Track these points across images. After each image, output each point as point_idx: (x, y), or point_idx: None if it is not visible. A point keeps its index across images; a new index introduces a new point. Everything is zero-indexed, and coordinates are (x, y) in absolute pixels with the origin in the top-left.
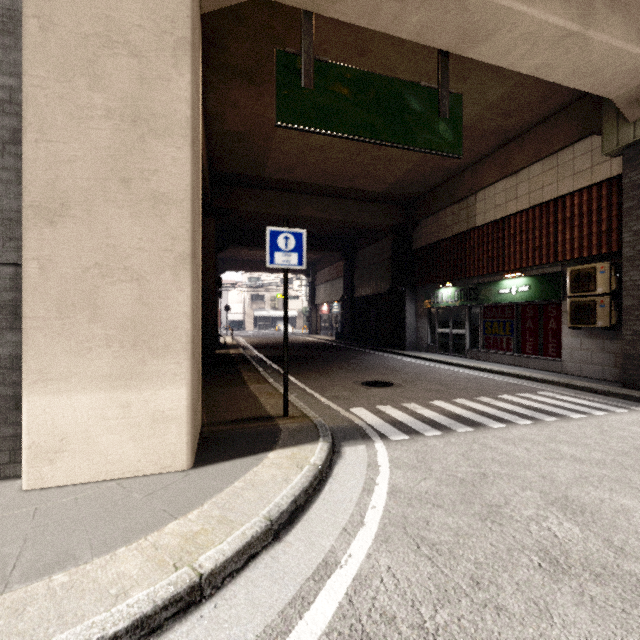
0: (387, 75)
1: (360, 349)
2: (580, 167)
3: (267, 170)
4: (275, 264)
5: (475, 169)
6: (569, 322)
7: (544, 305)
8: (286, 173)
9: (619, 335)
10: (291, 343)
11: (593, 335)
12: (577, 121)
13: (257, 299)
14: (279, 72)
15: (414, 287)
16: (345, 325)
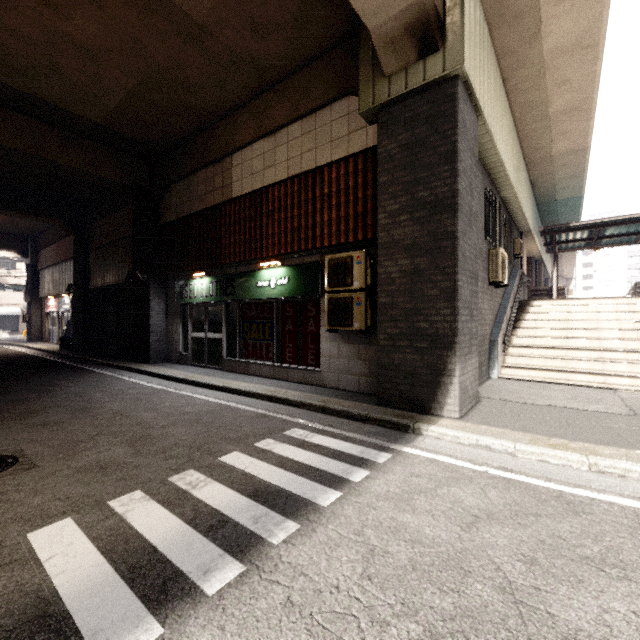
0: None
1: (81, 364)
2: (338, 133)
3: None
4: None
5: (230, 121)
6: (327, 323)
7: (304, 302)
8: None
9: (374, 339)
10: None
11: (350, 339)
12: (335, 73)
13: None
14: None
15: (163, 276)
16: (75, 328)
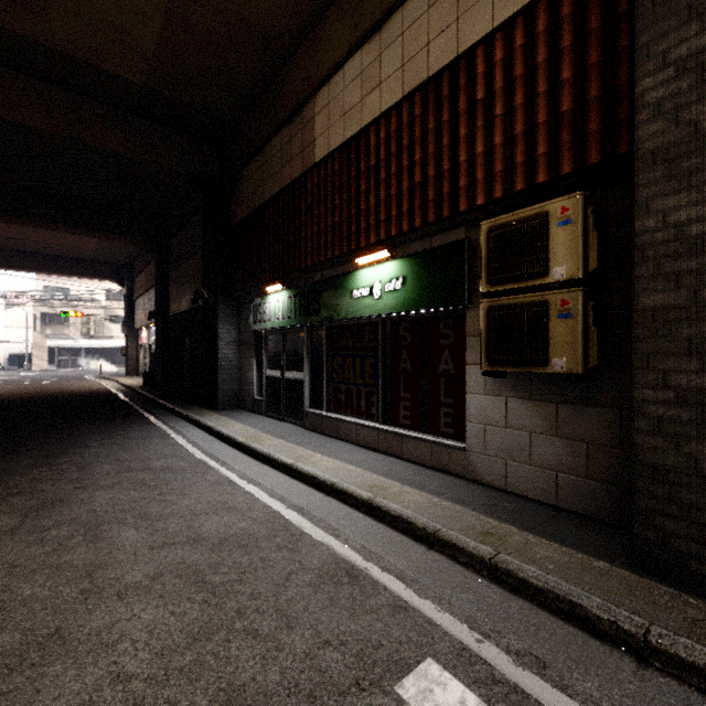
0: None
1: (143, 407)
2: None
3: None
4: None
5: (312, 40)
6: (485, 359)
7: (432, 320)
8: None
9: (599, 394)
10: (33, 396)
11: (535, 391)
12: None
13: (55, 320)
14: None
15: (235, 294)
16: (156, 361)
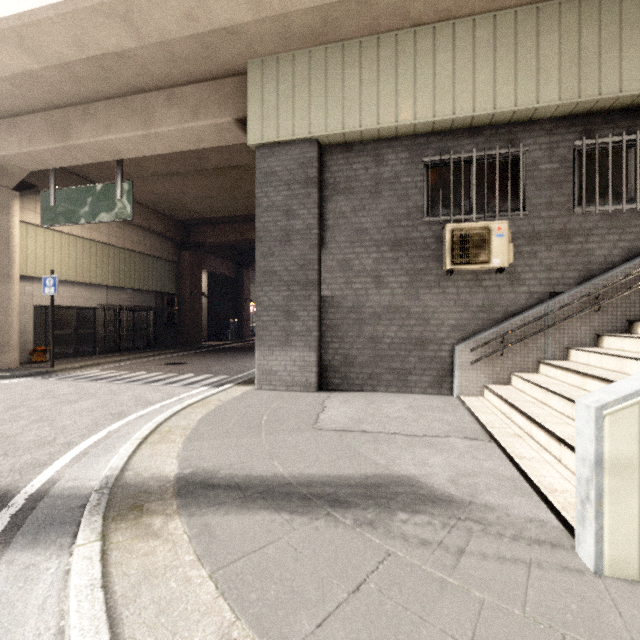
0: (163, 158)
1: None
2: None
3: (203, 214)
4: (45, 293)
5: None
6: None
7: None
8: (216, 213)
9: None
10: None
11: None
12: None
13: None
14: (42, 202)
15: None
16: None
